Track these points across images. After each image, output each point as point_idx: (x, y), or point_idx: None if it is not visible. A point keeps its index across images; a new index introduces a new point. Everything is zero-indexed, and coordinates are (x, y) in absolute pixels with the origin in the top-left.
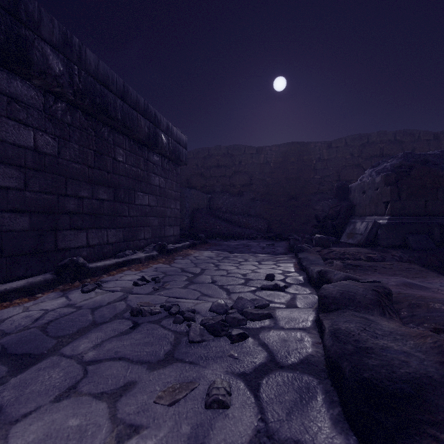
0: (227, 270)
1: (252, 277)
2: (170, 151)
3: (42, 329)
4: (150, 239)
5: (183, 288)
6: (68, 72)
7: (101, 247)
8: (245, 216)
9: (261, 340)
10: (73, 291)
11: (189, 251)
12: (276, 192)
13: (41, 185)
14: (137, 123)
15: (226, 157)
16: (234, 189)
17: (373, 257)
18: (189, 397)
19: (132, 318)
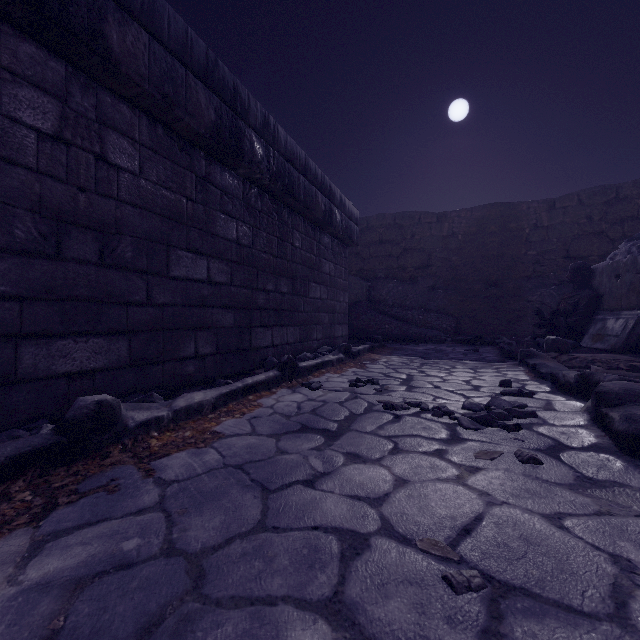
0: (440, 376)
1: (480, 383)
2: (342, 230)
3: (314, 414)
4: (322, 340)
5: (407, 391)
6: (266, 156)
7: (282, 347)
8: (423, 312)
9: (537, 431)
10: (299, 389)
11: (371, 355)
12: (467, 277)
13: (241, 279)
14: (315, 201)
15: (392, 230)
16: (403, 273)
17: (639, 366)
18: (503, 458)
19: (387, 411)
